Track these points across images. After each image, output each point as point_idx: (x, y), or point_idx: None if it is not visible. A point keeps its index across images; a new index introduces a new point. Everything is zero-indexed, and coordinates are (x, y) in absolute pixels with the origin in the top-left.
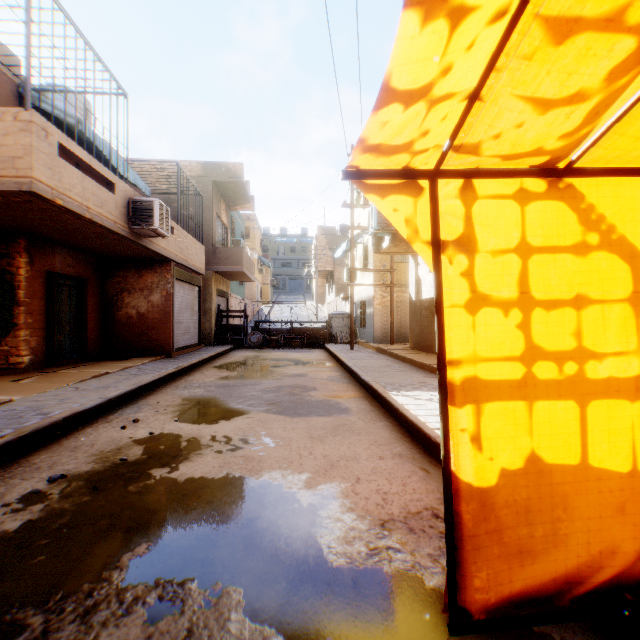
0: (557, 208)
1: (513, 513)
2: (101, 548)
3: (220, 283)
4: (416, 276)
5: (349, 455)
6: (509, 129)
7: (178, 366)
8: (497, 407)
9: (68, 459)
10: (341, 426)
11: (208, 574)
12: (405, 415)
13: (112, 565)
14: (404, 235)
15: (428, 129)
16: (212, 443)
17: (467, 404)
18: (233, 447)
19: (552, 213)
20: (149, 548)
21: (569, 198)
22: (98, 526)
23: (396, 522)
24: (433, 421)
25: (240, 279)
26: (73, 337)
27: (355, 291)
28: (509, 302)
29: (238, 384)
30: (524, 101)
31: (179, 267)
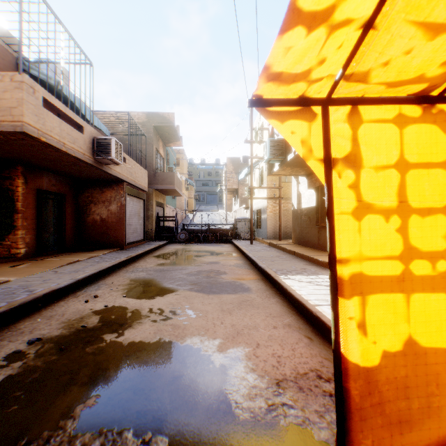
0: (430, 130)
1: (393, 388)
2: (60, 400)
3: (159, 197)
4: (297, 192)
5: (251, 325)
6: (398, 56)
7: (128, 256)
8: (379, 298)
9: (44, 325)
10: (244, 302)
11: (141, 425)
12: (292, 294)
13: (67, 415)
14: (300, 153)
15: (325, 57)
16: (149, 314)
17: (354, 296)
18: (165, 317)
19: (426, 134)
20: (97, 400)
21: (440, 122)
22: (60, 381)
23: (288, 381)
24: (313, 299)
25: (172, 194)
26: (56, 235)
27: (253, 202)
28: (389, 210)
29: (170, 269)
30: (416, 27)
31: (129, 186)
